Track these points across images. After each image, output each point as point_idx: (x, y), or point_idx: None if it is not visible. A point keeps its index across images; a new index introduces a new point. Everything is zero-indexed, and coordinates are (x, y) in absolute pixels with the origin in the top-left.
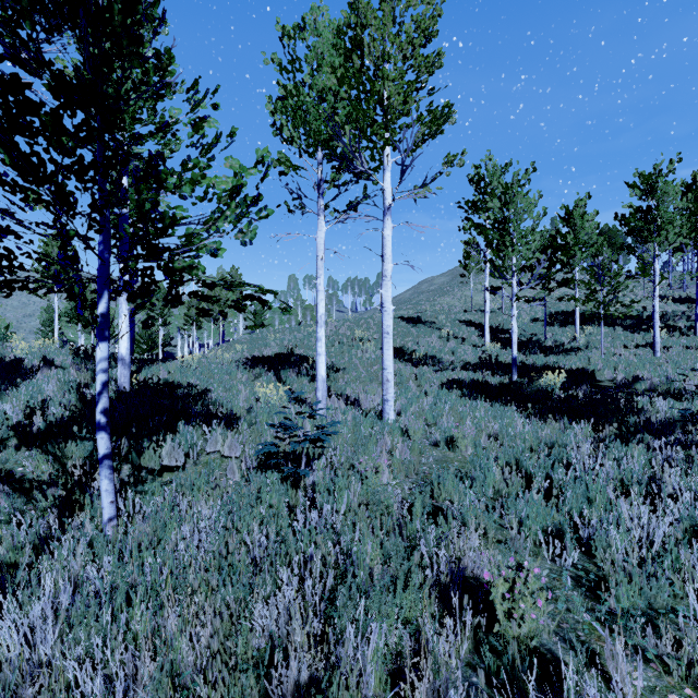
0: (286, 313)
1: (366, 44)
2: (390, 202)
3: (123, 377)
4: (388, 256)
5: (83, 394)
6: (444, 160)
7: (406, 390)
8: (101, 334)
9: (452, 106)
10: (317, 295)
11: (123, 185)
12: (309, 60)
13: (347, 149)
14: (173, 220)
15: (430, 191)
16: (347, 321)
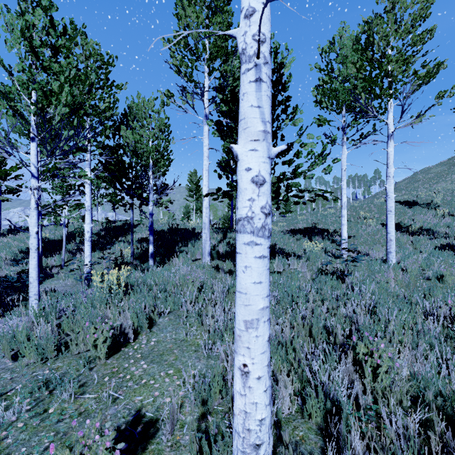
0: (335, 202)
1: (376, 43)
2: (392, 130)
3: None
4: (391, 164)
5: (229, 242)
6: (435, 97)
7: (403, 250)
8: None
9: (441, 63)
10: (342, 191)
11: None
12: (337, 61)
13: (362, 106)
14: (298, 168)
15: (424, 116)
16: (352, 206)
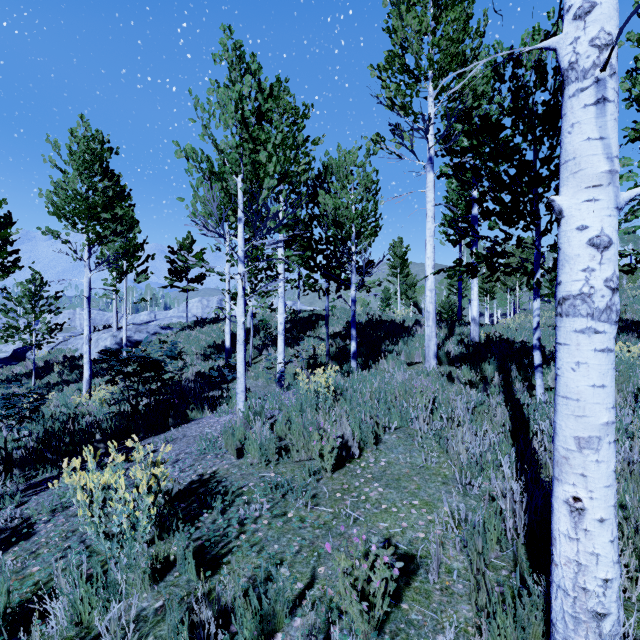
0: None
1: None
2: None
3: (474, 332)
4: None
5: (462, 340)
6: None
7: None
8: (536, 294)
9: None
10: None
11: (474, 196)
12: None
13: None
14: None
15: None
16: None
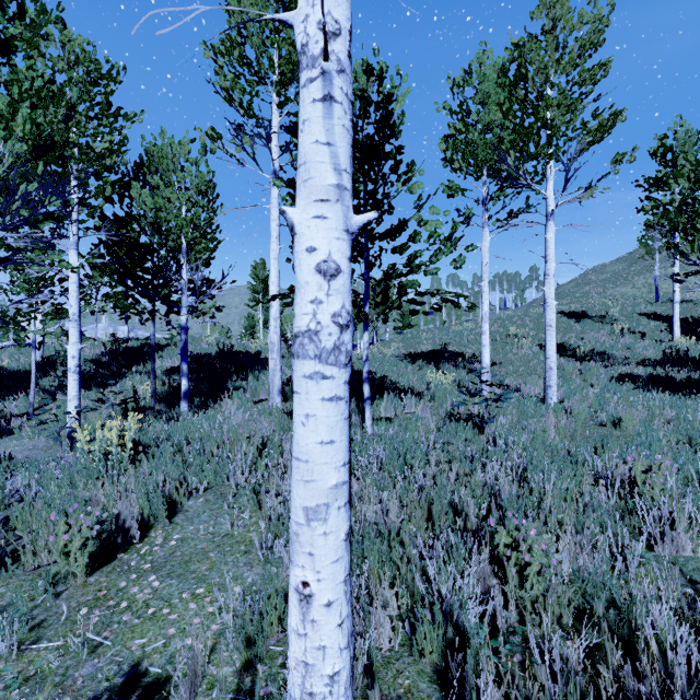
0: (471, 311)
1: (530, 77)
2: (553, 207)
3: None
4: (551, 257)
5: None
6: (611, 161)
7: (568, 383)
8: (366, 327)
9: (619, 112)
10: (482, 295)
11: None
12: (475, 100)
13: (511, 170)
14: (414, 259)
15: (596, 189)
16: (499, 318)
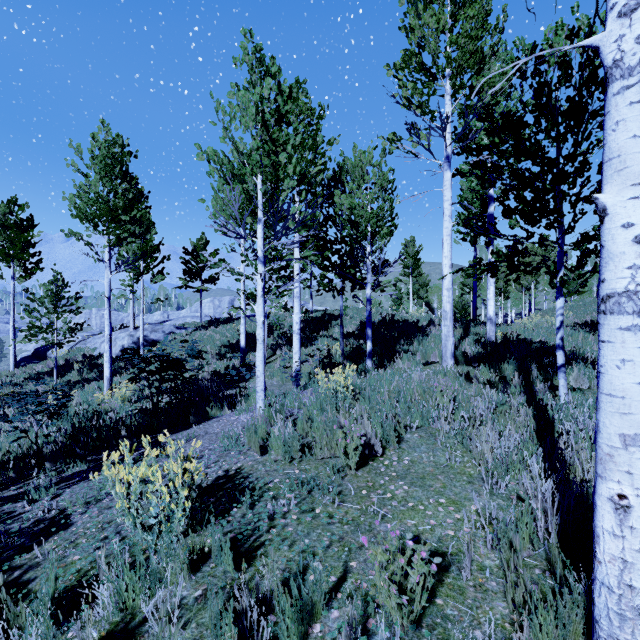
0: None
1: None
2: None
3: (491, 332)
4: None
5: (478, 340)
6: None
7: None
8: (559, 293)
9: None
10: None
11: (490, 194)
12: None
13: None
14: None
15: None
16: None
